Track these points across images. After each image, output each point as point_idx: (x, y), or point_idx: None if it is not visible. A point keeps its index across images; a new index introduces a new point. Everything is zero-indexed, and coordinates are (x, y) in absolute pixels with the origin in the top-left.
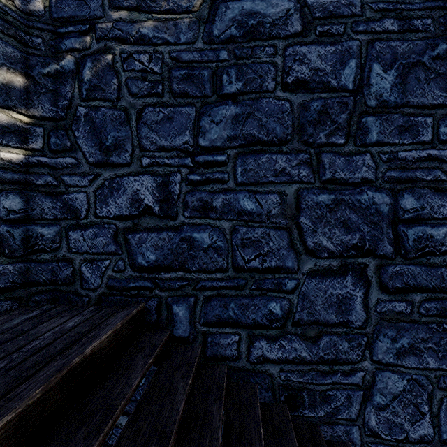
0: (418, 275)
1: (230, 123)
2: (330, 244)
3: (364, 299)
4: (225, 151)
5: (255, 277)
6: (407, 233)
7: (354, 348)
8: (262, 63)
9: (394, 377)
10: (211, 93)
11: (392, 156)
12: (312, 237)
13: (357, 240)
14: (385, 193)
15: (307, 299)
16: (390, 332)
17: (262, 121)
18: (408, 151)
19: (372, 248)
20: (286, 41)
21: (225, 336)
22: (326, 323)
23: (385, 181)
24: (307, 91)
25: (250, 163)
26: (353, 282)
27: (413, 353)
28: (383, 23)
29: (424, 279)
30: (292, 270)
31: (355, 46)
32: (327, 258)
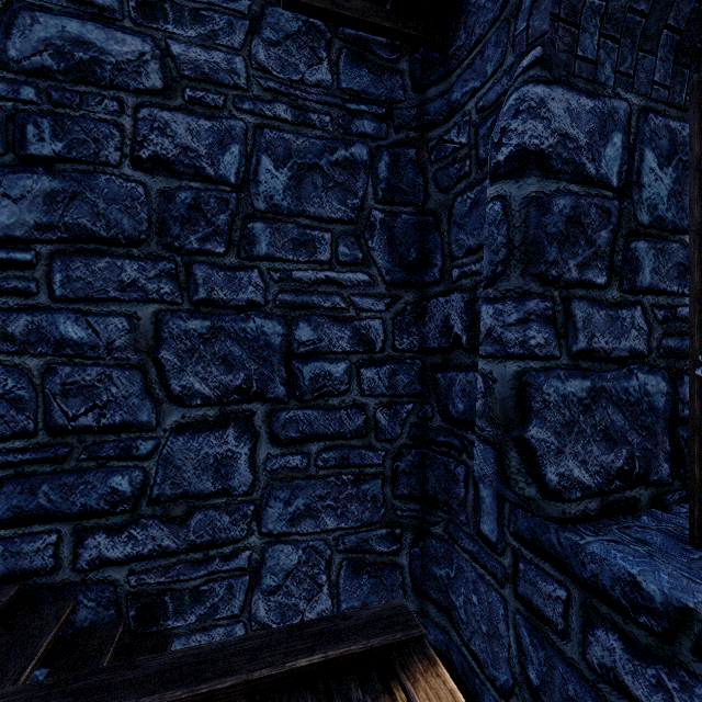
0: (316, 421)
1: (42, 203)
2: (205, 387)
3: (251, 457)
4: (31, 245)
5: (88, 441)
6: (303, 371)
7: (238, 521)
8: (100, 122)
9: (288, 549)
10: (5, 149)
11: (286, 275)
12: (179, 379)
13: (241, 381)
14: (277, 320)
15: (172, 465)
16: (282, 494)
17: (100, 208)
18: (304, 270)
19: (261, 391)
20: (138, 97)
21: (32, 539)
22: (199, 494)
23: (277, 306)
24: (172, 174)
25: (78, 268)
26: (236, 436)
27: (310, 515)
28: (275, 107)
29: (322, 424)
30: (148, 426)
31: (239, 128)
32: (200, 407)
